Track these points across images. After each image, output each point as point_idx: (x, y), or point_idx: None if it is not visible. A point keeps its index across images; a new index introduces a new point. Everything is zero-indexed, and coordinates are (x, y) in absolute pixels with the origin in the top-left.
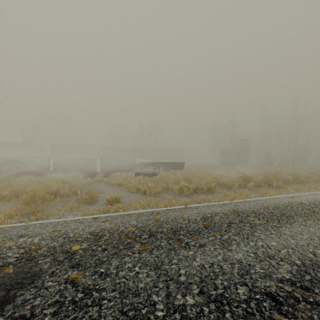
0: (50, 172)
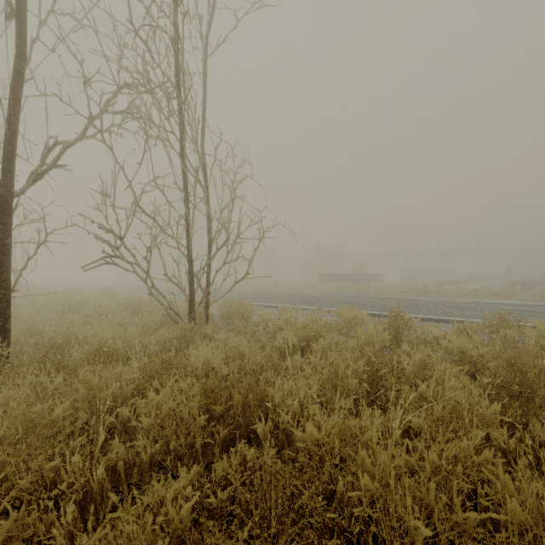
0: (453, 282)
